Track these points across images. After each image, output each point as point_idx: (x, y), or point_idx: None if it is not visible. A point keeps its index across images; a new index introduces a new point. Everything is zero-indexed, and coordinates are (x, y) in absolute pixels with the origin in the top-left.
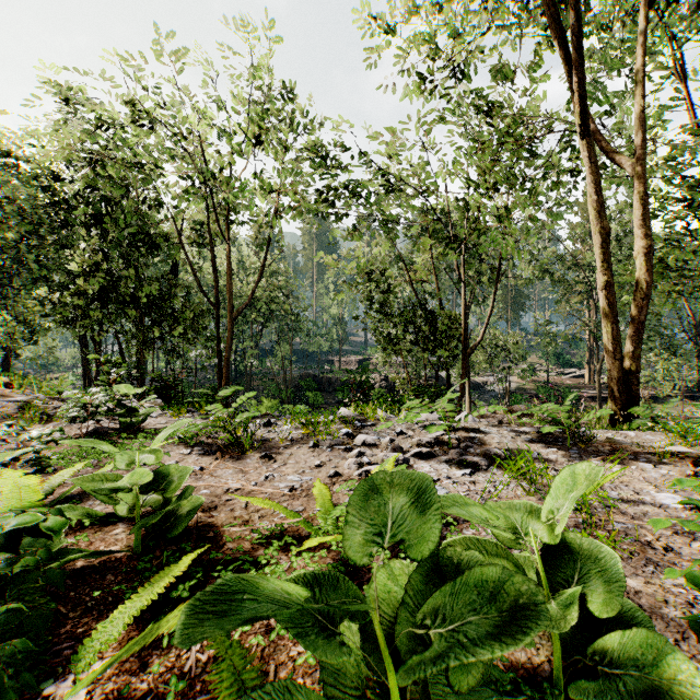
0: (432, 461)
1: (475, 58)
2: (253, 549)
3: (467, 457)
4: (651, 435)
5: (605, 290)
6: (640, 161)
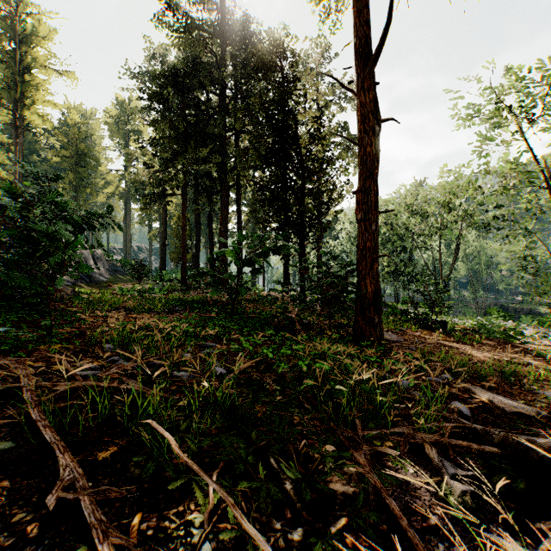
0: None
1: None
2: None
3: None
4: None
5: None
6: None
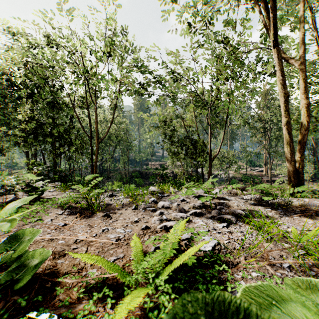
0: (202, 217)
1: (217, 14)
2: (78, 300)
3: (224, 216)
4: (316, 201)
5: (286, 125)
6: (303, 60)
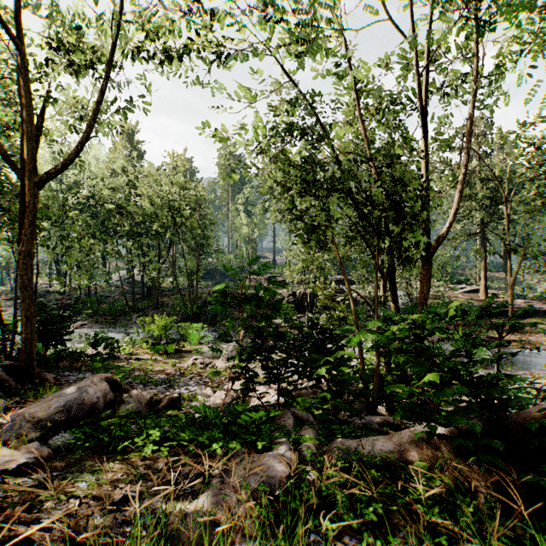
0: None
1: None
2: None
3: None
4: None
5: None
6: None
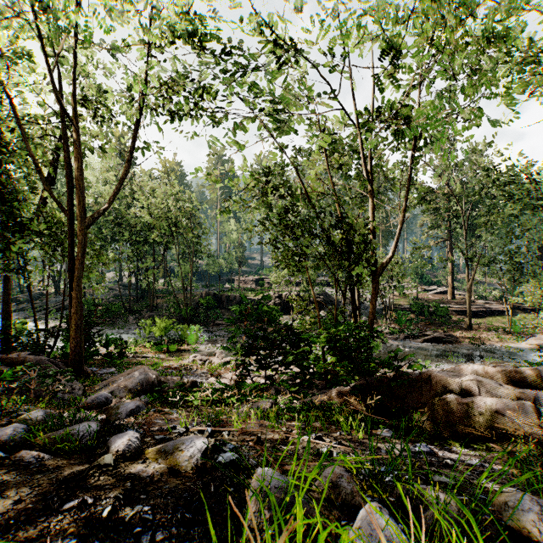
0: None
1: None
2: None
3: None
4: None
5: None
6: None
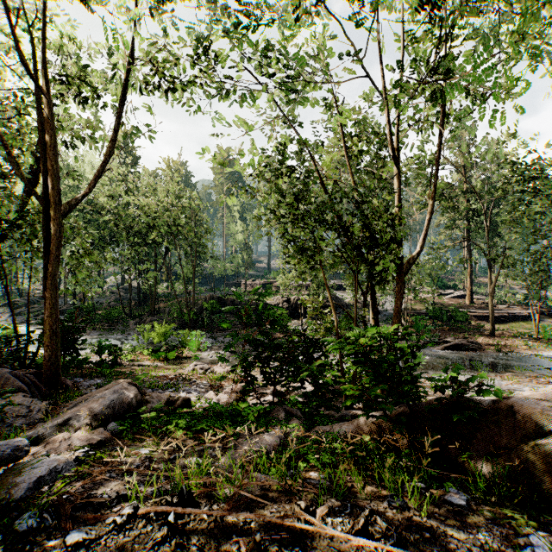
0: None
1: None
2: None
3: None
4: None
5: None
6: None
